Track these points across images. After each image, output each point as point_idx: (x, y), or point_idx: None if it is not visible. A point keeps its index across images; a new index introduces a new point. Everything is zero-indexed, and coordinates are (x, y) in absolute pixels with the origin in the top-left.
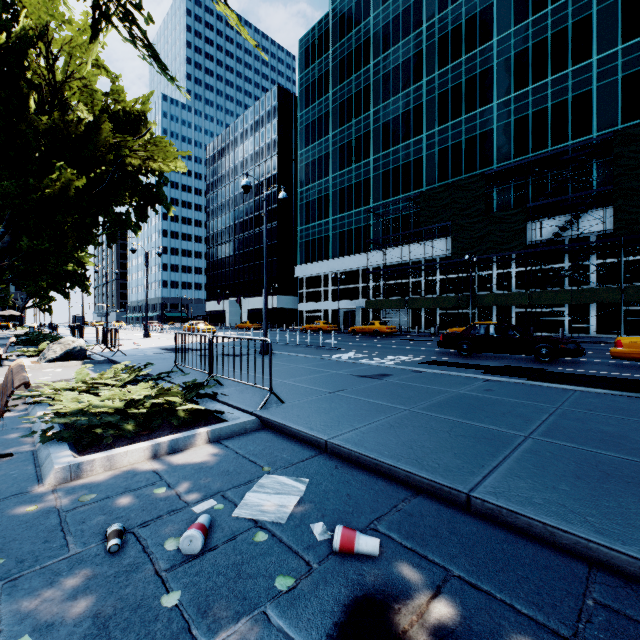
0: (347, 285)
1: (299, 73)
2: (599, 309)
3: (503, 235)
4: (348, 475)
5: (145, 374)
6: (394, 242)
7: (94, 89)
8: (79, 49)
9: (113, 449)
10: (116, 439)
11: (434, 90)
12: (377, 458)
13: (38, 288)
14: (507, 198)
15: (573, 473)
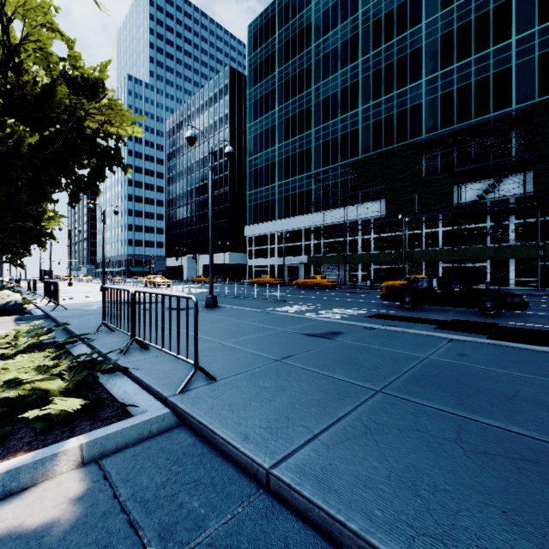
0: (291, 243)
1: (248, 55)
2: (518, 264)
3: (432, 197)
4: None
5: (52, 337)
6: (333, 205)
7: (49, 51)
8: (33, 11)
9: None
10: None
11: (369, 69)
12: (365, 536)
13: (0, 244)
14: (434, 165)
15: None
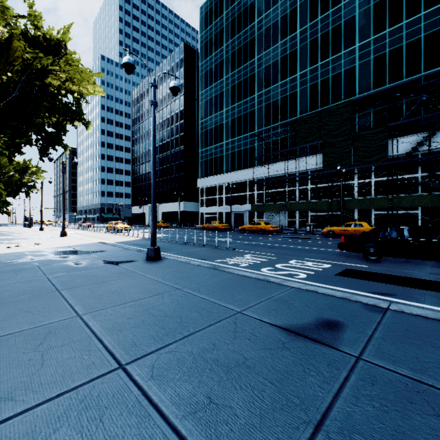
0: (237, 193)
1: (200, 32)
2: None
3: (367, 150)
4: None
5: None
6: (274, 159)
7: (4, 5)
8: None
9: None
10: None
11: (306, 38)
12: None
13: None
14: (367, 121)
15: None
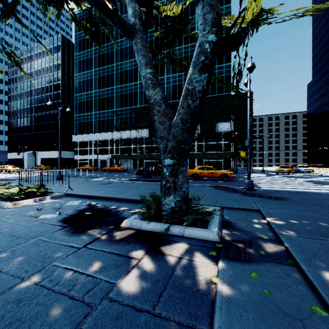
0: (102, 147)
1: (75, 32)
2: (198, 160)
3: None
4: (92, 199)
5: (10, 186)
6: (125, 128)
7: None
8: None
9: (22, 200)
10: (17, 200)
11: None
12: (99, 195)
13: None
14: None
15: (138, 194)
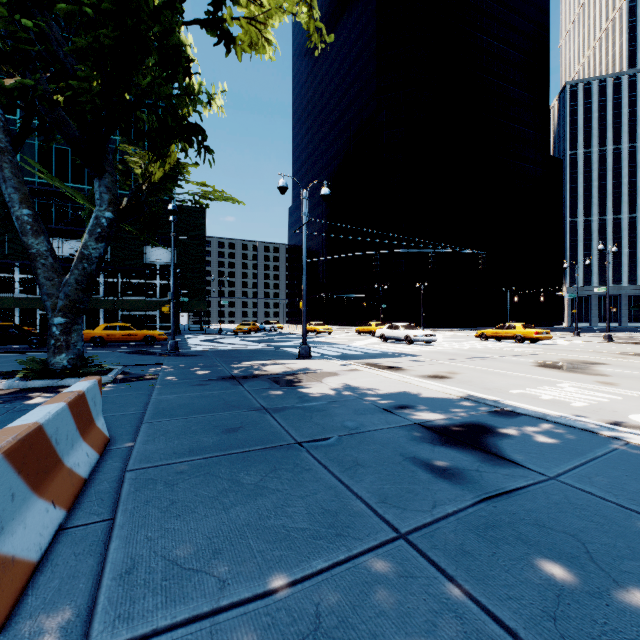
0: None
1: None
2: (106, 313)
3: None
4: None
5: None
6: None
7: None
8: None
9: None
10: None
11: None
12: None
13: None
14: None
15: None
